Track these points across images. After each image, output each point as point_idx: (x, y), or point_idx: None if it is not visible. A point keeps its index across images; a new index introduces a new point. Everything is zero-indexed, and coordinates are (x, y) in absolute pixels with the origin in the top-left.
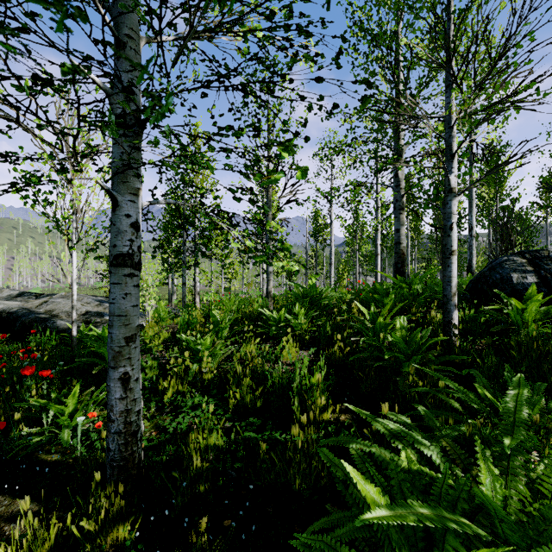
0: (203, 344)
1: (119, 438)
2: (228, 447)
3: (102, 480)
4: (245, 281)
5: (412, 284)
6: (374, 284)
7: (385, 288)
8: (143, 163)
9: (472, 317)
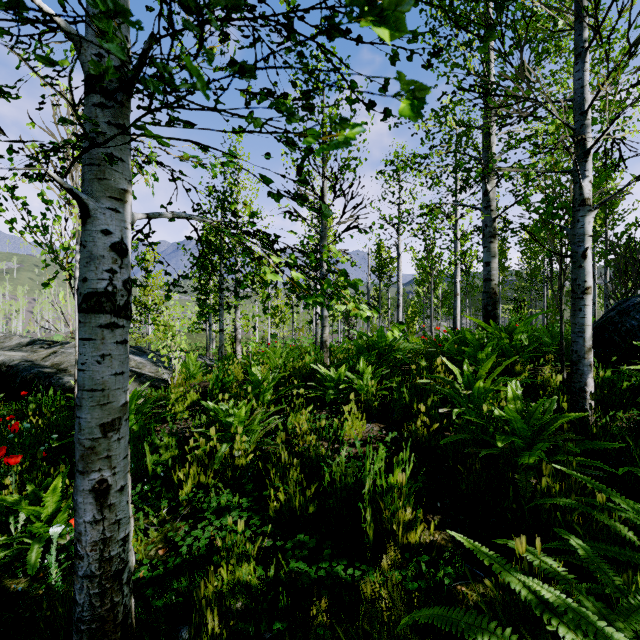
0: (237, 416)
1: (90, 585)
2: (265, 586)
3: (72, 639)
4: (295, 326)
5: (514, 333)
6: (460, 332)
7: (478, 338)
8: (146, 163)
9: (608, 381)
